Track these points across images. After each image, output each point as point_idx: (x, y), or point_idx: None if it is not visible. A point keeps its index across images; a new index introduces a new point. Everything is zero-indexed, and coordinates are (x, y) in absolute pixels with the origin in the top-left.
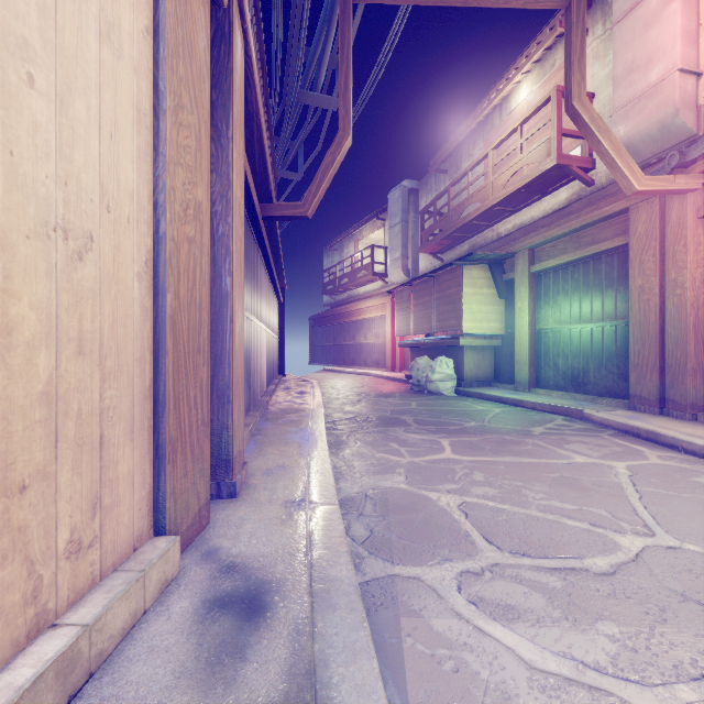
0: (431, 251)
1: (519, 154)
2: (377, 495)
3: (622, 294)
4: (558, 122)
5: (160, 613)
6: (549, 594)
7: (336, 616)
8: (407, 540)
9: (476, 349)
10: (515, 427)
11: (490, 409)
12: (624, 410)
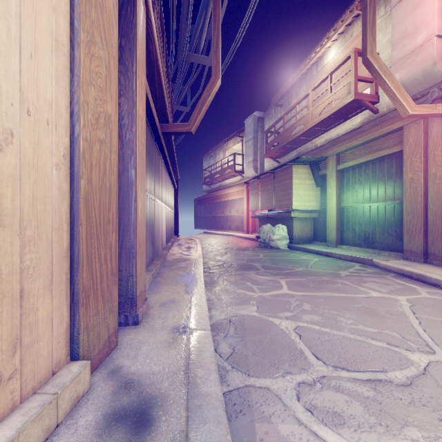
0: (272, 156)
1: (330, 93)
2: (238, 321)
3: (398, 183)
4: (355, 72)
5: (69, 426)
6: (365, 402)
7: (205, 429)
8: (259, 356)
9: (302, 219)
10: (328, 271)
11: (311, 259)
12: (400, 260)
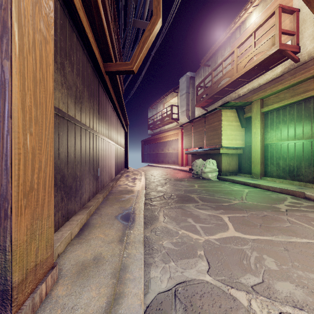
0: (201, 106)
1: (254, 47)
2: (186, 296)
3: None
4: (279, 25)
5: None
6: None
7: None
8: None
9: (228, 155)
10: (265, 204)
11: (241, 190)
12: None
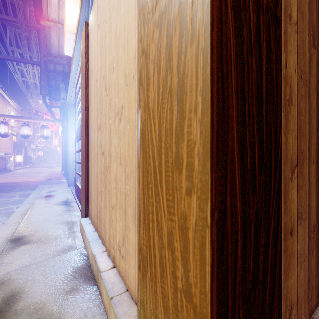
0: None
1: None
2: None
3: None
4: None
5: None
6: None
7: None
8: None
9: None
10: None
11: None
12: None
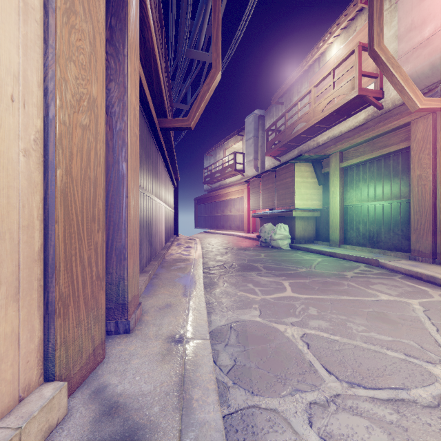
0: (273, 155)
1: (332, 89)
2: (239, 327)
3: (404, 181)
4: (359, 67)
5: None
6: (388, 429)
7: None
8: (263, 370)
9: (304, 218)
10: (333, 272)
11: (314, 259)
12: (407, 260)
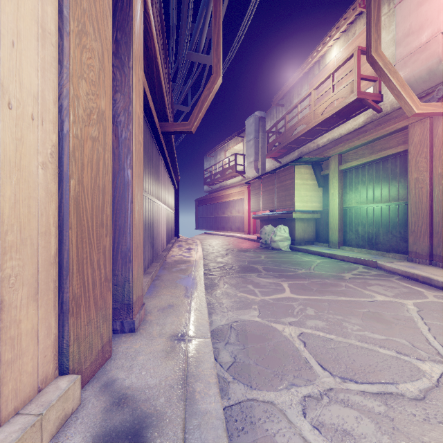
0: (273, 156)
1: (332, 92)
2: (239, 327)
3: (402, 183)
4: (358, 70)
5: None
6: (376, 419)
7: None
8: (261, 366)
9: (303, 220)
10: (332, 273)
11: (313, 260)
12: (404, 262)
